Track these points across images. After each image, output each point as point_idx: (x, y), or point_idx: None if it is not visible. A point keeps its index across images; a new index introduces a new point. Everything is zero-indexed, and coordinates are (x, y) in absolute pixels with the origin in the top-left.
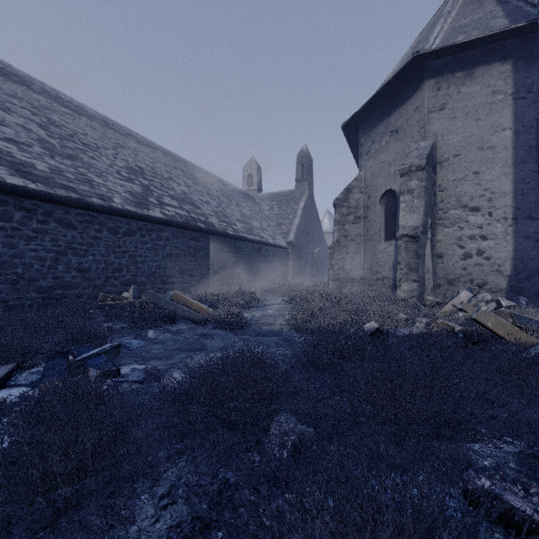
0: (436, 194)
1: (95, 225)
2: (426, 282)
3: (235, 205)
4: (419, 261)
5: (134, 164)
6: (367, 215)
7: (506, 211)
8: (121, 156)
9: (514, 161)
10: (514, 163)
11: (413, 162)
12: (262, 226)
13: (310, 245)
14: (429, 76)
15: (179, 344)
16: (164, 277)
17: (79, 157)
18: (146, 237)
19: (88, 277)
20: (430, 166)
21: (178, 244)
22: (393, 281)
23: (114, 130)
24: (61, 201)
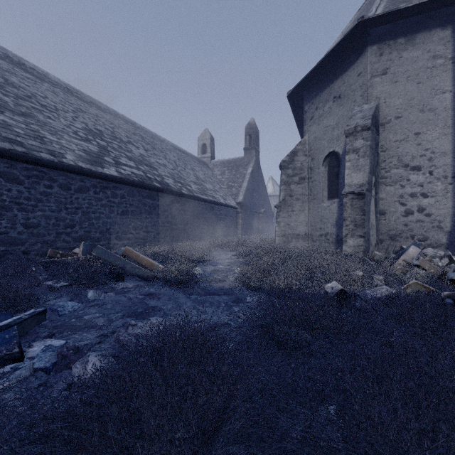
0: (379, 154)
1: (45, 180)
2: (371, 238)
3: (190, 169)
4: (365, 217)
5: (93, 127)
6: (311, 176)
7: (446, 170)
8: (81, 119)
9: (454, 122)
10: (453, 124)
11: (359, 123)
12: (214, 188)
13: (256, 205)
14: (371, 42)
15: (119, 307)
16: (119, 233)
17: (34, 116)
18: (100, 194)
19: (37, 233)
20: (374, 126)
21: (134, 202)
22: (336, 237)
23: (76, 98)
24: (3, 154)
